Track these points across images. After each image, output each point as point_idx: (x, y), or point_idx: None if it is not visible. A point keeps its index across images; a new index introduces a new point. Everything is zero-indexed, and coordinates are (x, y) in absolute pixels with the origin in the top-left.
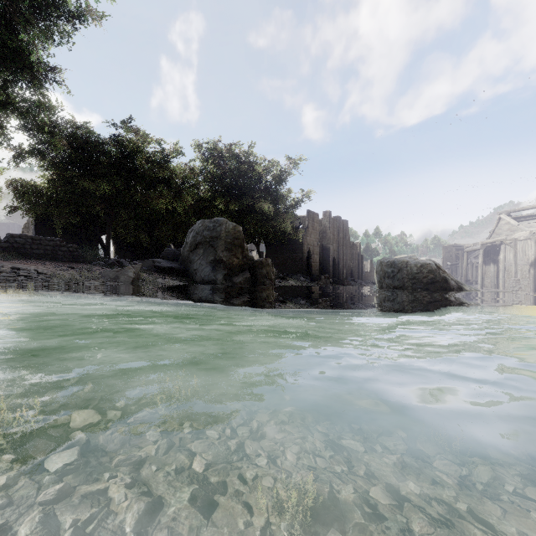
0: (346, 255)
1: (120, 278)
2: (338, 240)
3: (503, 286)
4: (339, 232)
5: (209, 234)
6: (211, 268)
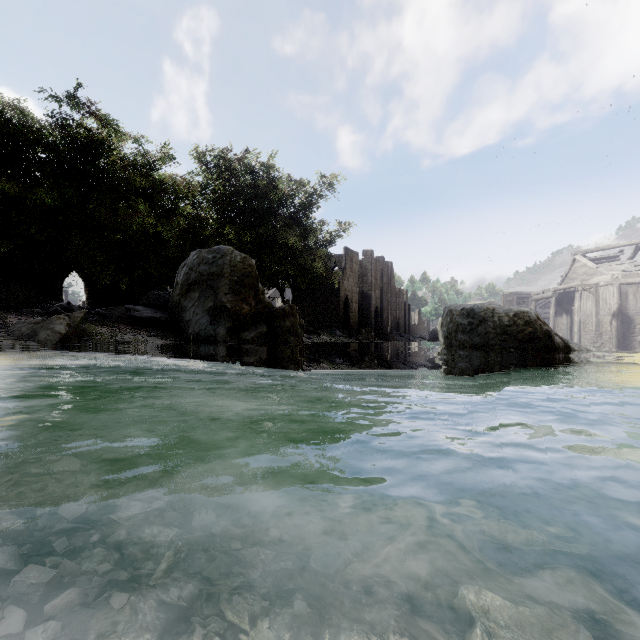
0: (390, 304)
1: (38, 334)
2: (382, 286)
3: (579, 342)
4: (383, 276)
5: (207, 269)
6: (209, 319)
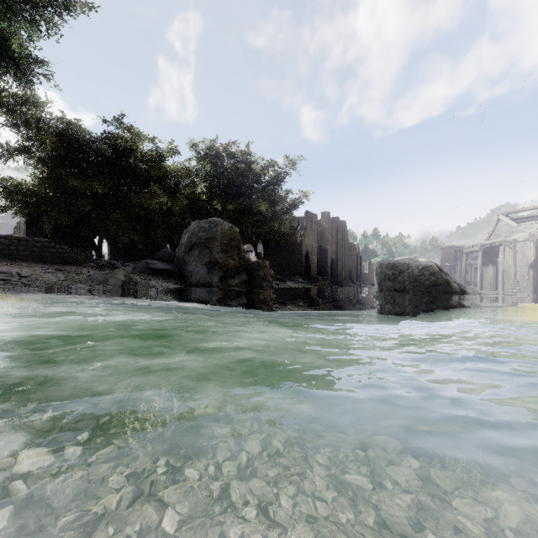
0: (344, 256)
1: (109, 281)
2: (337, 241)
3: (502, 288)
4: (338, 233)
5: (205, 235)
6: (206, 270)
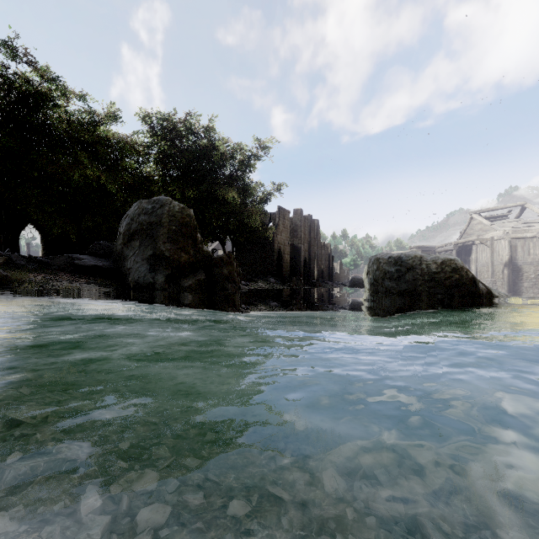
0: (317, 256)
1: None
2: (310, 240)
3: None
4: (310, 231)
5: (147, 218)
6: (148, 266)
